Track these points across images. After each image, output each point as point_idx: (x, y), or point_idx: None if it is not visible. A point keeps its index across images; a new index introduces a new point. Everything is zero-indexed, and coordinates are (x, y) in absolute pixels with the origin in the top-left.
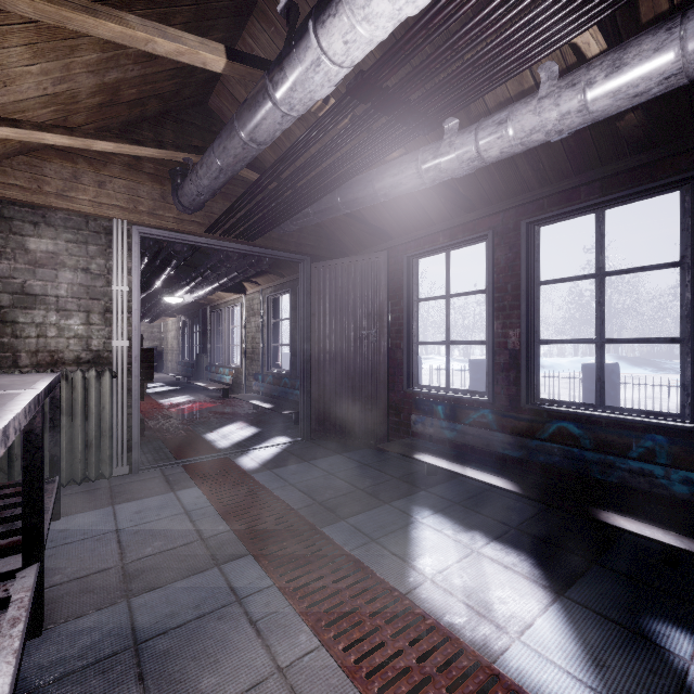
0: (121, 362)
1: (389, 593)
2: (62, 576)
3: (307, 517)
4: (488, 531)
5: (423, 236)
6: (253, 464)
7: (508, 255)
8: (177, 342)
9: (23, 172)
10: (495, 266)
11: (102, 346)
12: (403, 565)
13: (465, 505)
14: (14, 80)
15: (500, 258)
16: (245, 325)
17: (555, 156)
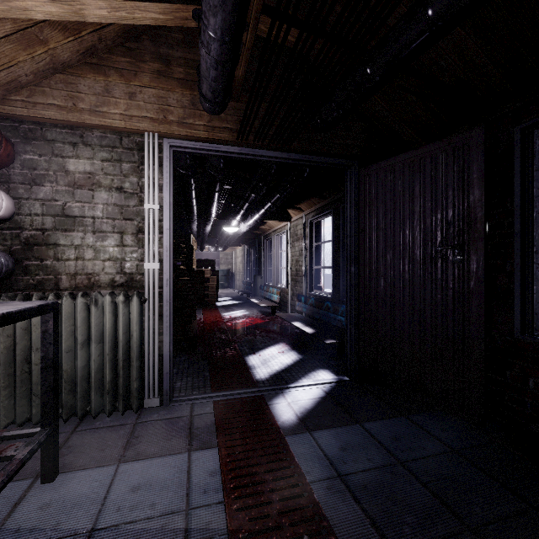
0: (153, 286)
1: None
2: None
3: None
4: None
5: None
6: (289, 415)
7: None
8: (242, 265)
9: (60, 91)
10: None
11: (135, 268)
12: None
13: None
14: None
15: None
16: (290, 250)
17: None
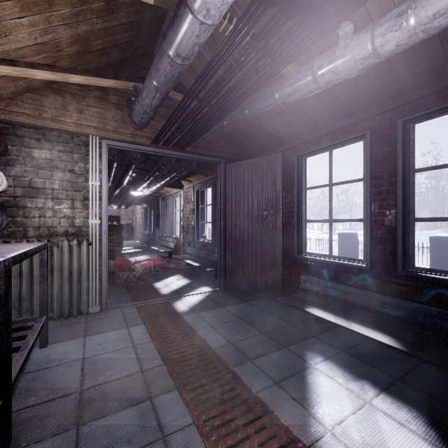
0: (95, 234)
1: (294, 444)
2: (36, 398)
3: (222, 356)
4: (375, 382)
5: (310, 140)
6: (184, 308)
7: (384, 149)
8: (142, 220)
9: (29, 104)
10: (372, 158)
11: (82, 223)
12: (304, 412)
13: (351, 353)
14: (11, 31)
15: (377, 152)
16: (183, 209)
17: (434, 59)
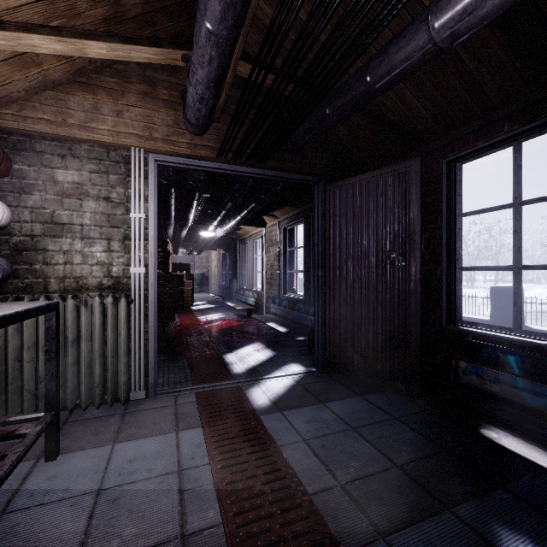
0: (139, 288)
1: None
2: None
3: (326, 518)
4: None
5: (474, 130)
6: (263, 400)
7: None
8: (217, 269)
9: (50, 107)
10: None
11: (121, 272)
12: None
13: None
14: None
15: None
16: (265, 254)
17: None
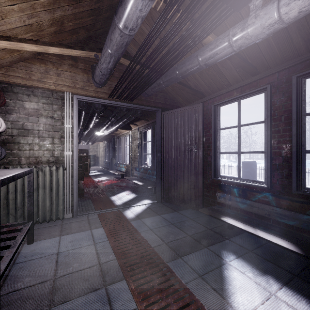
0: (68, 162)
1: None
2: (21, 283)
3: (159, 253)
4: (278, 277)
5: (223, 93)
6: (131, 215)
7: (281, 98)
8: (103, 152)
9: (22, 70)
10: (272, 106)
11: (59, 154)
12: (223, 301)
13: (256, 253)
14: (6, 15)
15: (276, 101)
16: (131, 145)
17: None
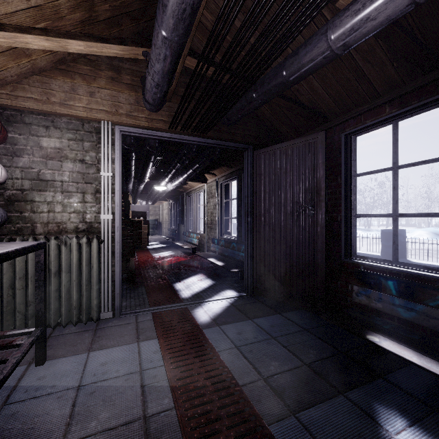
0: (107, 231)
1: None
2: None
3: (252, 402)
4: None
5: (364, 112)
6: (205, 317)
7: None
8: (168, 216)
9: (36, 88)
10: None
11: (93, 219)
12: None
13: None
14: None
15: None
16: (206, 204)
17: None
